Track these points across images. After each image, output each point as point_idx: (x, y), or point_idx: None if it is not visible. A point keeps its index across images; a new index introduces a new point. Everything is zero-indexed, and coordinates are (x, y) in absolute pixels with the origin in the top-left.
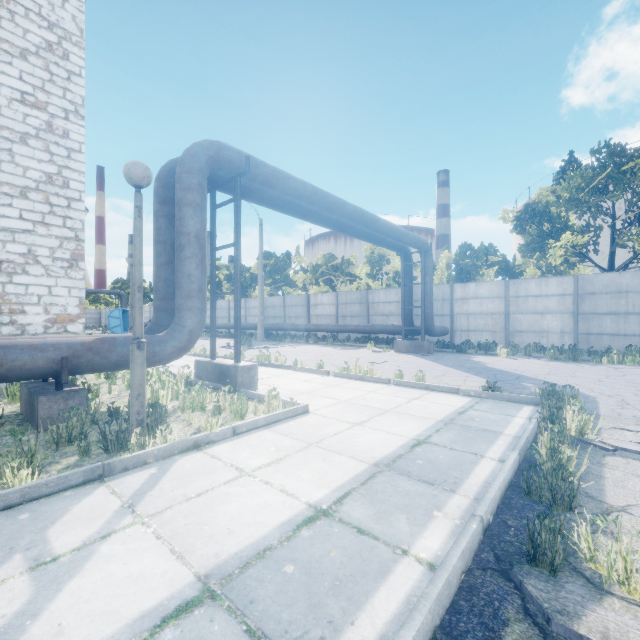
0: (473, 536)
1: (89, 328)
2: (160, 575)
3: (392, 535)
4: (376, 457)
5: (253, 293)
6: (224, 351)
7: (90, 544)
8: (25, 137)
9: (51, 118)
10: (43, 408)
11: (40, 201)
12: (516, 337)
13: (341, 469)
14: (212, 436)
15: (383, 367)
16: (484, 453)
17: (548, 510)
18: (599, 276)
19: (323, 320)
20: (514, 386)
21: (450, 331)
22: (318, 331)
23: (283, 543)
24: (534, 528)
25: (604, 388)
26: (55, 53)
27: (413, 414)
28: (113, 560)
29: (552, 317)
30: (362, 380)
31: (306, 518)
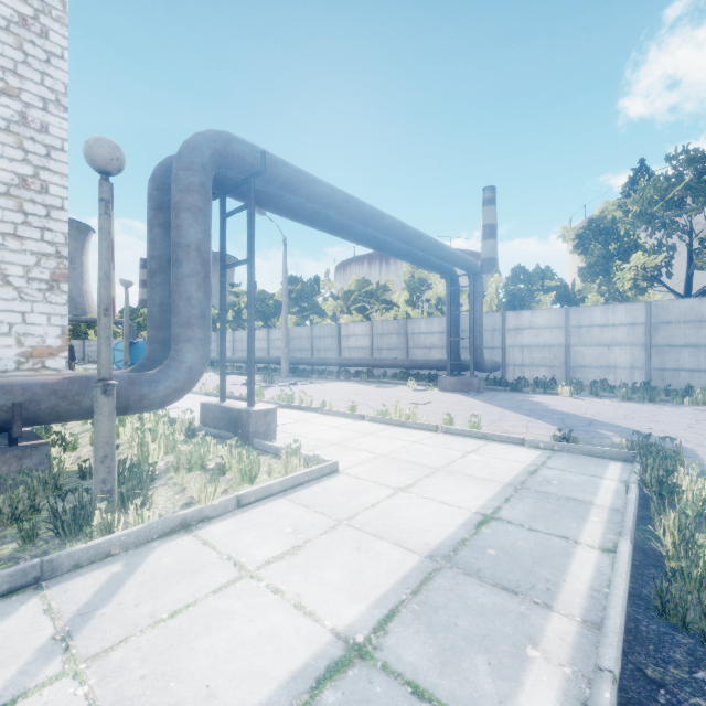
0: None
1: (94, 362)
2: None
3: (469, 701)
4: (430, 543)
5: (277, 323)
6: (241, 389)
7: None
8: None
9: (25, 108)
10: None
11: (11, 209)
12: (578, 373)
13: (382, 565)
14: (207, 511)
15: (427, 409)
16: (577, 536)
17: (700, 645)
18: (676, 302)
19: (356, 353)
20: (589, 434)
21: (501, 366)
22: (350, 366)
23: None
24: None
25: (700, 437)
26: (30, 29)
27: (471, 474)
28: None
29: (620, 350)
30: (403, 426)
31: (331, 663)
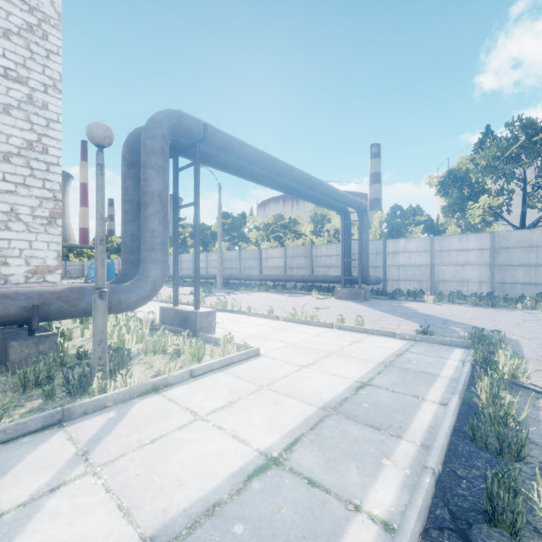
0: (427, 492)
1: (73, 278)
2: (104, 537)
3: (343, 487)
4: (323, 400)
5: (213, 248)
6: (187, 298)
7: (37, 498)
8: (8, 108)
9: (31, 91)
10: (15, 352)
11: (21, 165)
12: (440, 286)
13: (291, 413)
14: (170, 379)
15: (326, 312)
16: (424, 396)
17: (495, 458)
18: (513, 233)
19: (273, 271)
20: (443, 330)
21: (383, 280)
22: (269, 280)
23: (233, 497)
24: (492, 486)
25: (524, 332)
26: (35, 34)
27: (355, 356)
28: (57, 518)
29: (471, 268)
30: (308, 324)
31: (257, 467)
